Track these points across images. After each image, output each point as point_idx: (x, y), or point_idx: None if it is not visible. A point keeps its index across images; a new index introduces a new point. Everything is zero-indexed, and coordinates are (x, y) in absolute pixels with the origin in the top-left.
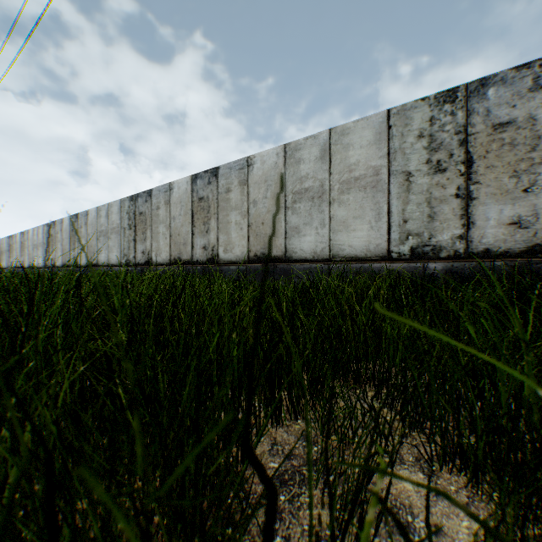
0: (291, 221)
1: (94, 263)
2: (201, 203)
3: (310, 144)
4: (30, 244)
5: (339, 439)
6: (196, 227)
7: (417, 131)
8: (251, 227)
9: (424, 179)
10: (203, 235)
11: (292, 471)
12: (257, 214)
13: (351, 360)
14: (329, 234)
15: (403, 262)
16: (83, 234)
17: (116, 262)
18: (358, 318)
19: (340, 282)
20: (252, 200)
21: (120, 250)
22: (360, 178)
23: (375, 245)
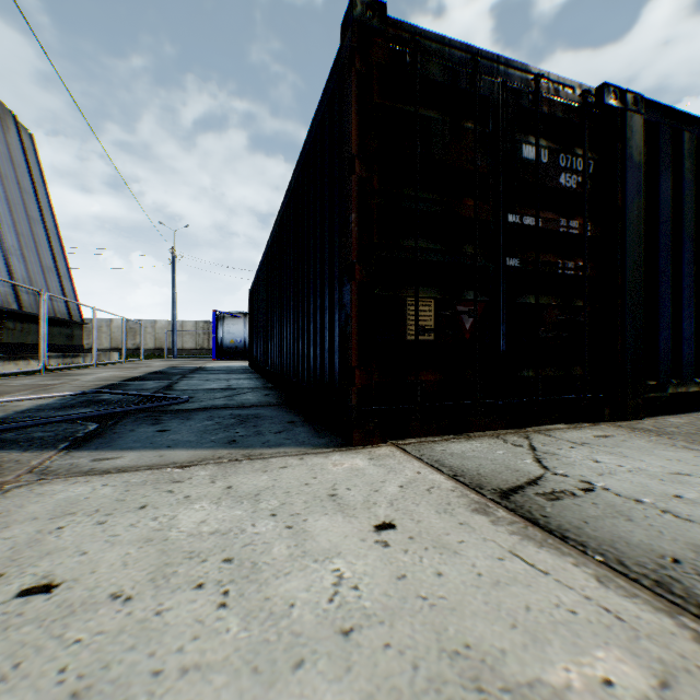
0: None
1: None
2: None
3: None
4: None
5: None
6: None
7: None
8: None
9: None
10: None
11: None
12: None
13: None
14: None
15: None
16: None
17: None
18: None
19: None
20: None
21: None
22: None
23: None
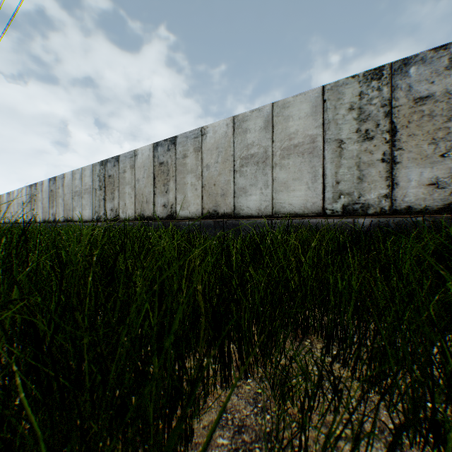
0: (239, 182)
1: (70, 219)
2: (162, 167)
3: (255, 116)
4: (15, 203)
5: (299, 422)
6: (157, 188)
7: (348, 104)
8: (205, 188)
9: (354, 146)
10: (163, 195)
11: (243, 450)
12: (210, 177)
13: (299, 311)
14: (271, 193)
15: (336, 217)
16: (60, 194)
17: (88, 218)
18: (302, 268)
19: (285, 235)
20: (205, 164)
21: (92, 207)
22: (298, 145)
23: (312, 203)
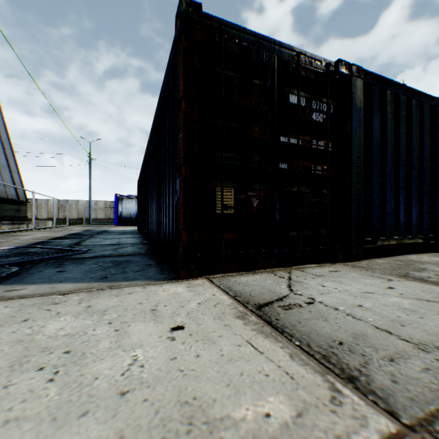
0: None
1: None
2: None
3: None
4: None
5: None
6: None
7: None
8: None
9: None
10: None
11: None
12: None
13: None
14: None
15: None
16: None
17: None
18: None
19: None
20: None
21: None
22: None
23: None
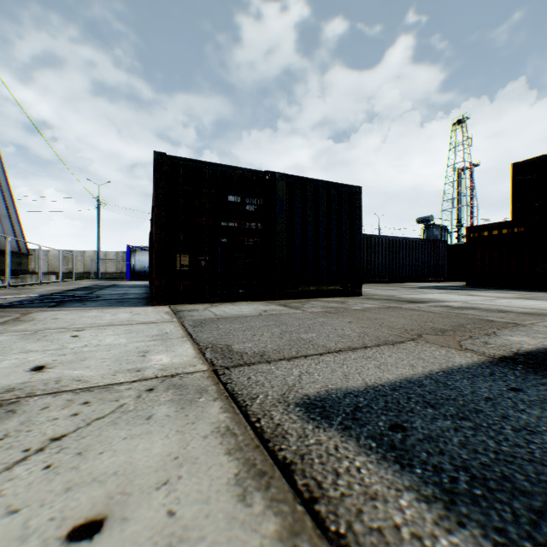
0: None
1: None
2: None
3: None
4: None
5: None
6: None
7: None
8: None
9: None
10: None
11: None
12: None
13: None
14: None
15: None
16: None
17: None
18: None
19: None
20: None
21: None
22: None
23: None
